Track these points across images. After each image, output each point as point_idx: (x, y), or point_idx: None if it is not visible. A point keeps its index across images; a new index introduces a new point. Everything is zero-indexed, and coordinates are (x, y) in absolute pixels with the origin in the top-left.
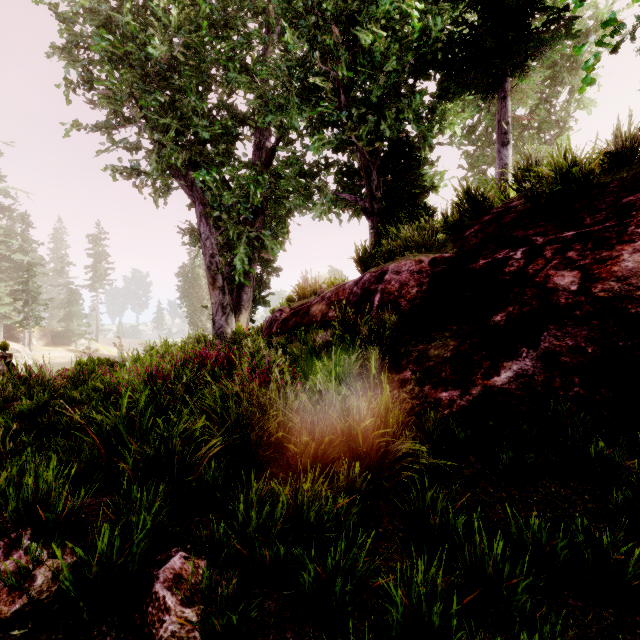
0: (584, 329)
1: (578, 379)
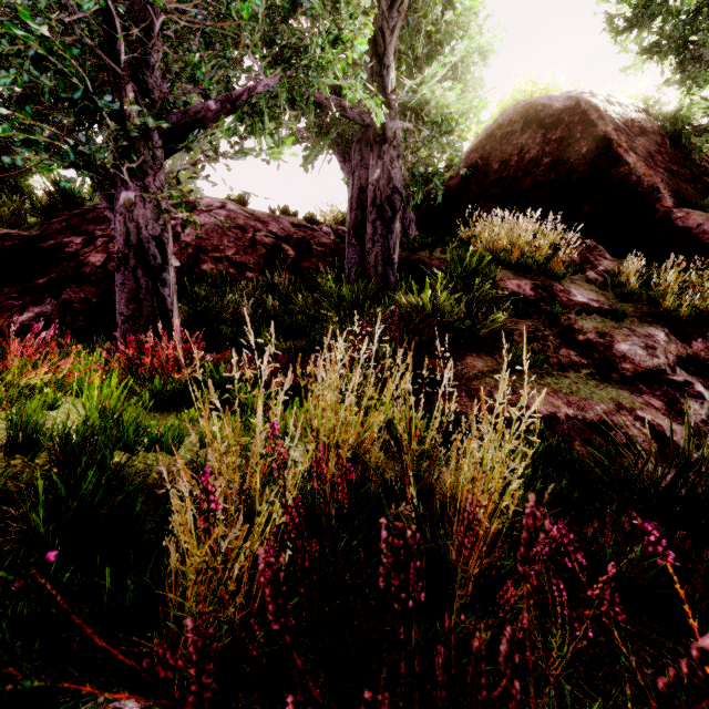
0: (95, 288)
1: (83, 317)
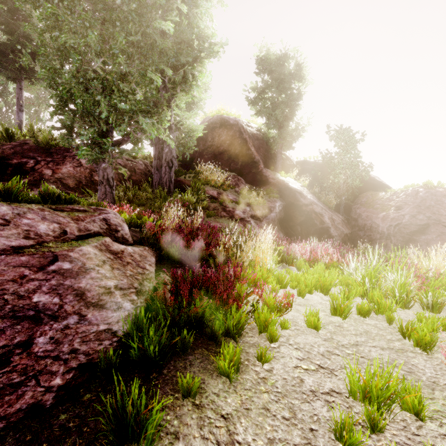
0: (53, 185)
1: None
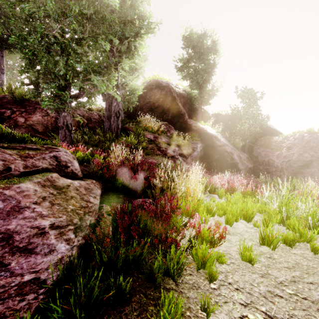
0: (25, 130)
1: None
